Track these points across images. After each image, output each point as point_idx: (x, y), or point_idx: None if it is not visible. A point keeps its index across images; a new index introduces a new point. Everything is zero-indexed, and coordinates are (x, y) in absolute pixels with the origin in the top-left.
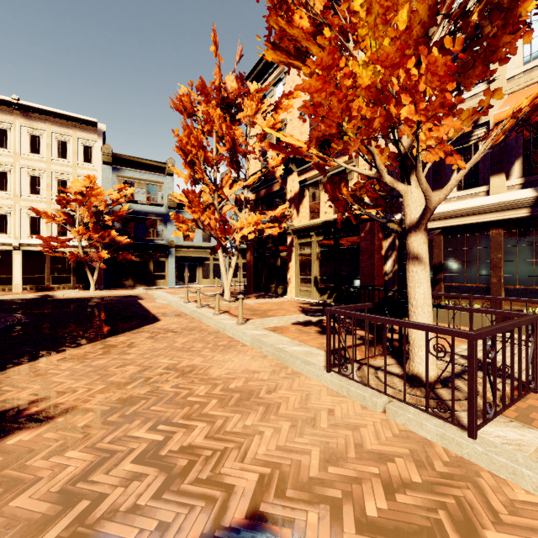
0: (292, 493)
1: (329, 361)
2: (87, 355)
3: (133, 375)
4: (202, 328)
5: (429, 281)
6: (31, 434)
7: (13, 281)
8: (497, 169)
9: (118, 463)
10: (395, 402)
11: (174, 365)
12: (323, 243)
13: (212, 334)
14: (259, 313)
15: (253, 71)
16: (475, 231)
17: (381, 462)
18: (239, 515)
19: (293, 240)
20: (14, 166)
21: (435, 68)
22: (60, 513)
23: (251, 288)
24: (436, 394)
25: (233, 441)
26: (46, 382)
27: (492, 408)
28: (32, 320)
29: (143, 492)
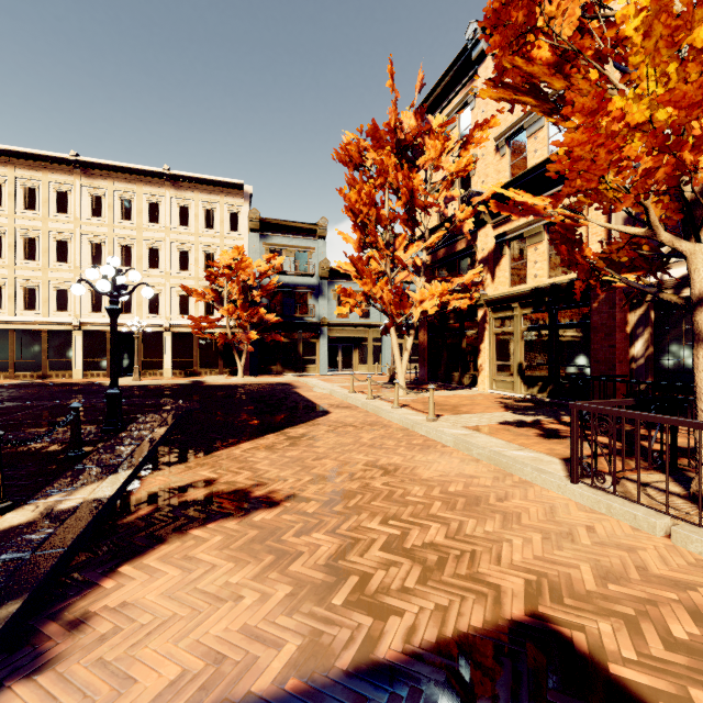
0: (571, 602)
1: (575, 470)
2: (275, 445)
3: (334, 469)
4: (383, 423)
5: None
6: (269, 514)
7: (164, 365)
8: None
9: (367, 549)
10: (684, 525)
11: (373, 462)
12: (531, 317)
13: (399, 431)
14: (448, 408)
15: (428, 98)
16: None
17: (678, 589)
18: (517, 612)
19: (486, 314)
20: (165, 242)
21: None
22: (337, 582)
23: (425, 377)
24: None
25: (479, 545)
26: (253, 469)
27: None
28: (201, 407)
29: (405, 577)
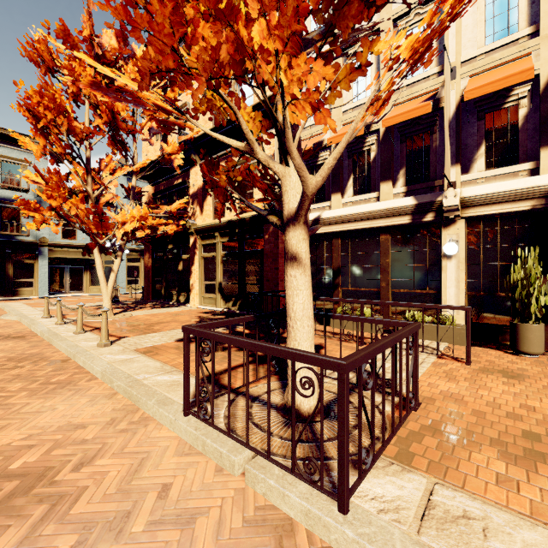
0: None
1: (186, 400)
2: None
3: None
4: (44, 355)
5: (309, 287)
6: None
7: None
8: (385, 176)
9: None
10: (259, 457)
11: None
12: (228, 245)
13: (53, 364)
14: (142, 327)
15: None
16: (368, 236)
17: None
18: None
19: (196, 241)
20: None
21: None
22: None
23: (150, 296)
24: (314, 432)
25: None
26: None
27: (370, 452)
28: None
29: None
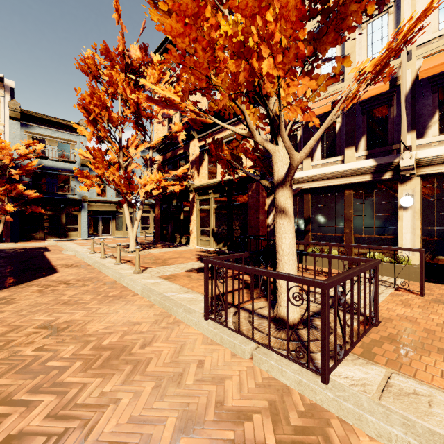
0: None
1: (206, 309)
2: None
3: None
4: (98, 278)
5: (293, 232)
6: None
7: None
8: (349, 143)
9: None
10: (261, 348)
11: (50, 322)
12: (219, 200)
13: (107, 284)
14: (159, 261)
15: (160, 48)
16: (334, 192)
17: (238, 423)
18: None
19: (195, 197)
20: None
21: (287, 12)
22: None
23: (159, 239)
24: (298, 335)
25: (79, 418)
26: None
27: (342, 348)
28: None
29: None
